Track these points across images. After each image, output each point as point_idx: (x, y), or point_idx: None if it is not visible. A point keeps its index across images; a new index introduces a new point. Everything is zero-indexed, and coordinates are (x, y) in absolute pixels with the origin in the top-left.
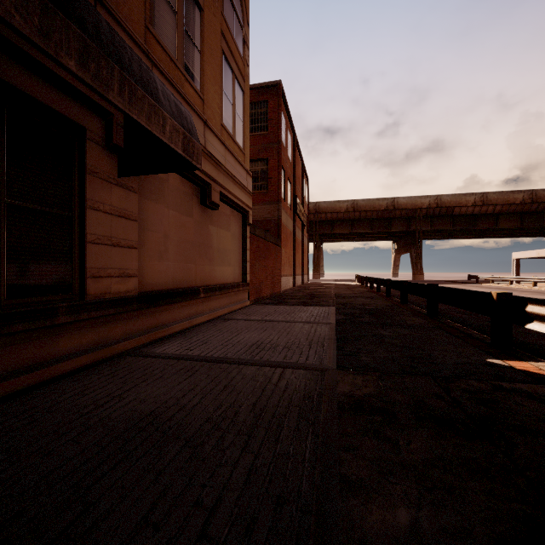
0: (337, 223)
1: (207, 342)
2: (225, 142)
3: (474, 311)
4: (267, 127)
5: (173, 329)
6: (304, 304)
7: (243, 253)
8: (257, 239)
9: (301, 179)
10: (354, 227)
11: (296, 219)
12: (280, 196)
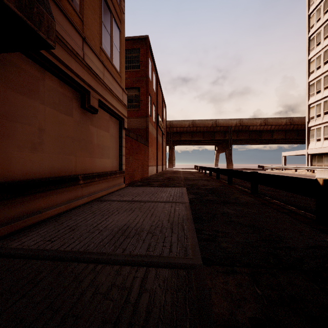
0: (183, 134)
1: (75, 229)
2: (103, 62)
3: (292, 192)
4: (139, 66)
5: (47, 214)
6: (164, 185)
7: (120, 149)
8: (131, 140)
9: (161, 104)
10: (193, 136)
11: (158, 129)
12: (148, 112)
